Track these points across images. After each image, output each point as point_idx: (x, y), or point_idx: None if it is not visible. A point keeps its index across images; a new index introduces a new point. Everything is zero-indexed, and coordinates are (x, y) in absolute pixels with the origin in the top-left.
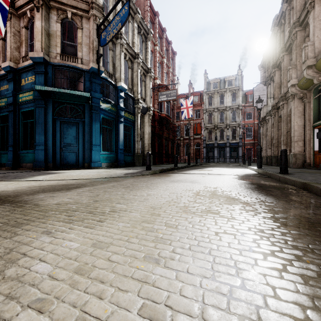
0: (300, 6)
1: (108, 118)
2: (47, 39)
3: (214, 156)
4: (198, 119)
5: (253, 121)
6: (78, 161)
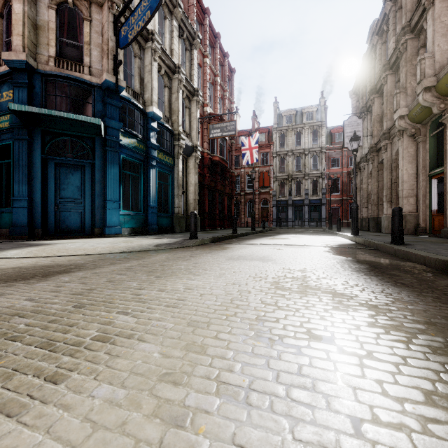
0: (412, 4)
1: (132, 159)
2: (33, 34)
3: (288, 218)
4: (266, 166)
5: (341, 169)
6: (84, 226)
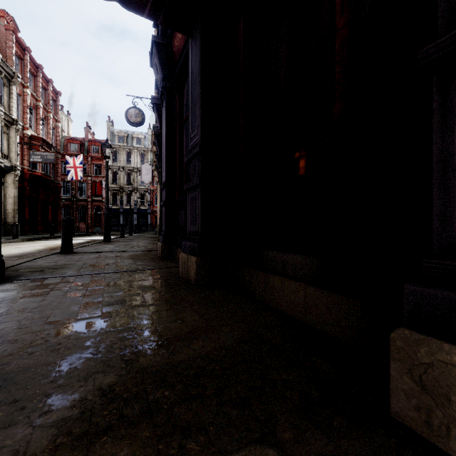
0: None
1: None
2: None
3: (120, 224)
4: (99, 177)
5: None
6: None
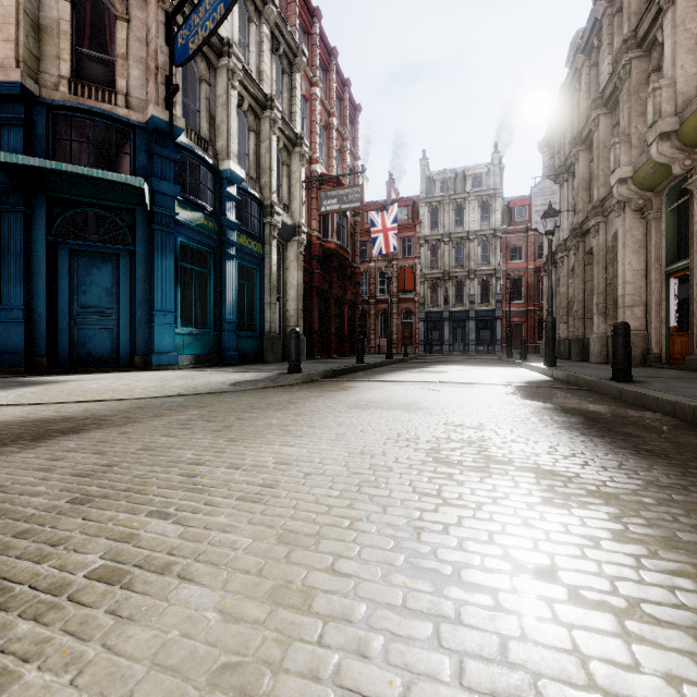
0: (639, 3)
1: (196, 245)
2: (33, 39)
3: (442, 340)
4: (409, 258)
5: (525, 263)
6: (118, 352)
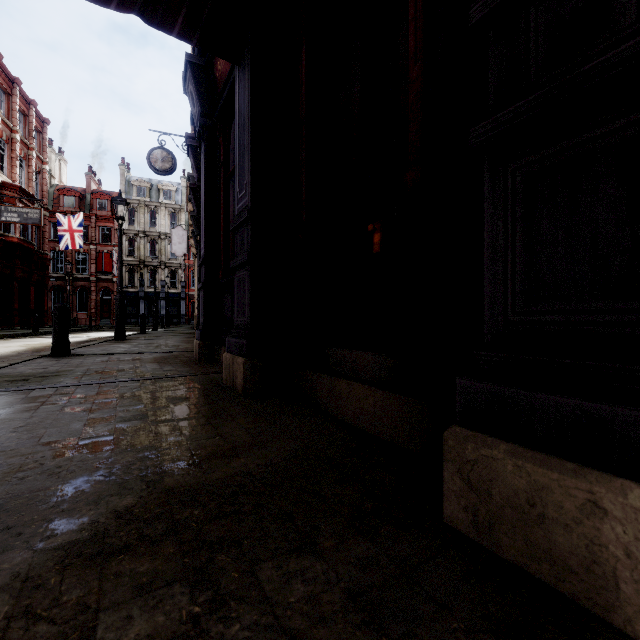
0: None
1: None
2: None
3: (139, 314)
4: (108, 245)
5: None
6: None
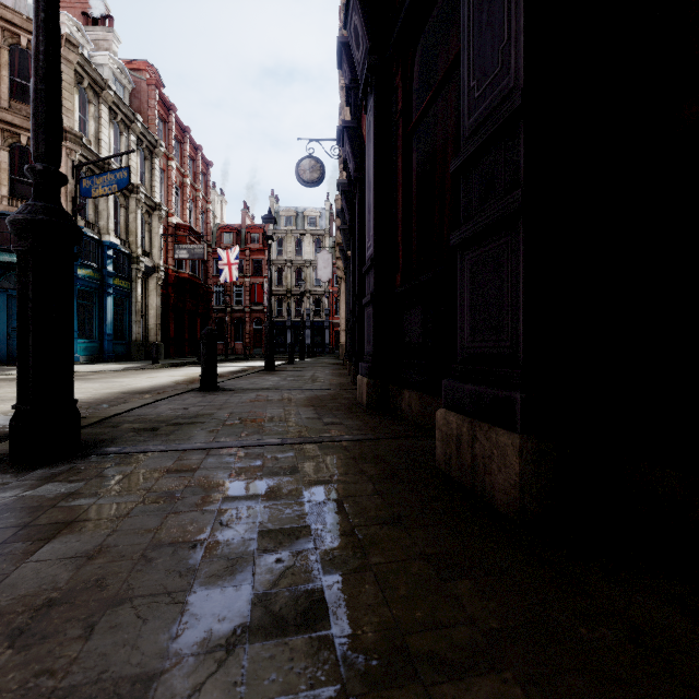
0: None
1: (87, 289)
2: None
3: (286, 344)
4: (260, 277)
5: None
6: None
